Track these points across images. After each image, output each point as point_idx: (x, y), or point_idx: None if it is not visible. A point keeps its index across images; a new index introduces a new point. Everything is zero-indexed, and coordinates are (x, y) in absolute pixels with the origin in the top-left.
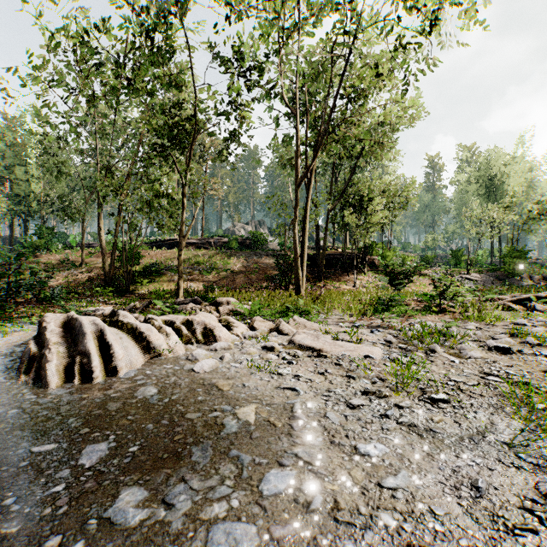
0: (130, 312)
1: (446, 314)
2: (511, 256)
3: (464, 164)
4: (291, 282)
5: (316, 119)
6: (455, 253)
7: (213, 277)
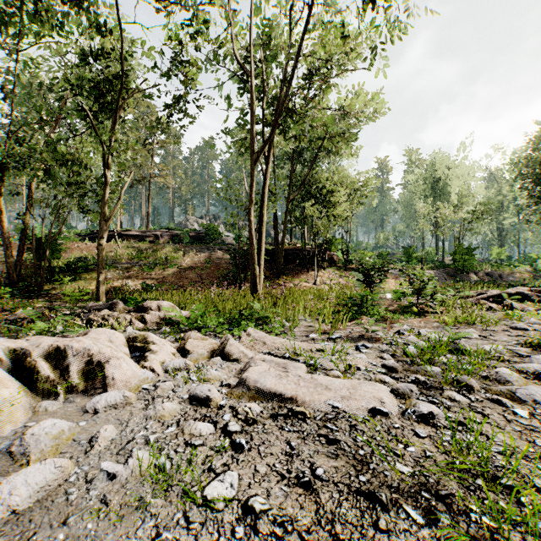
0: (13, 323)
1: (426, 315)
2: (460, 253)
3: (413, 165)
4: (246, 279)
5: (275, 96)
6: (407, 250)
7: (156, 273)
